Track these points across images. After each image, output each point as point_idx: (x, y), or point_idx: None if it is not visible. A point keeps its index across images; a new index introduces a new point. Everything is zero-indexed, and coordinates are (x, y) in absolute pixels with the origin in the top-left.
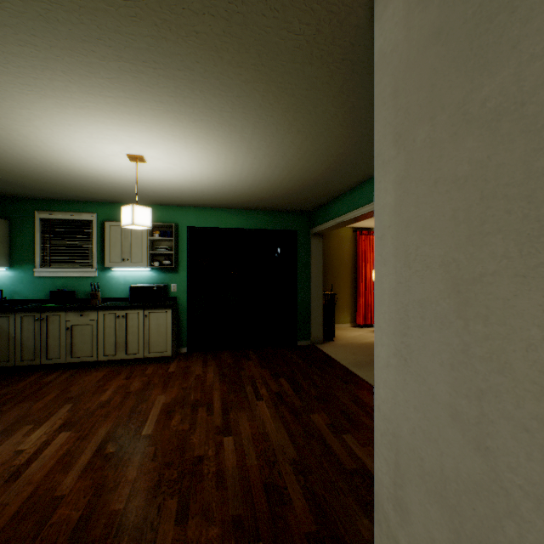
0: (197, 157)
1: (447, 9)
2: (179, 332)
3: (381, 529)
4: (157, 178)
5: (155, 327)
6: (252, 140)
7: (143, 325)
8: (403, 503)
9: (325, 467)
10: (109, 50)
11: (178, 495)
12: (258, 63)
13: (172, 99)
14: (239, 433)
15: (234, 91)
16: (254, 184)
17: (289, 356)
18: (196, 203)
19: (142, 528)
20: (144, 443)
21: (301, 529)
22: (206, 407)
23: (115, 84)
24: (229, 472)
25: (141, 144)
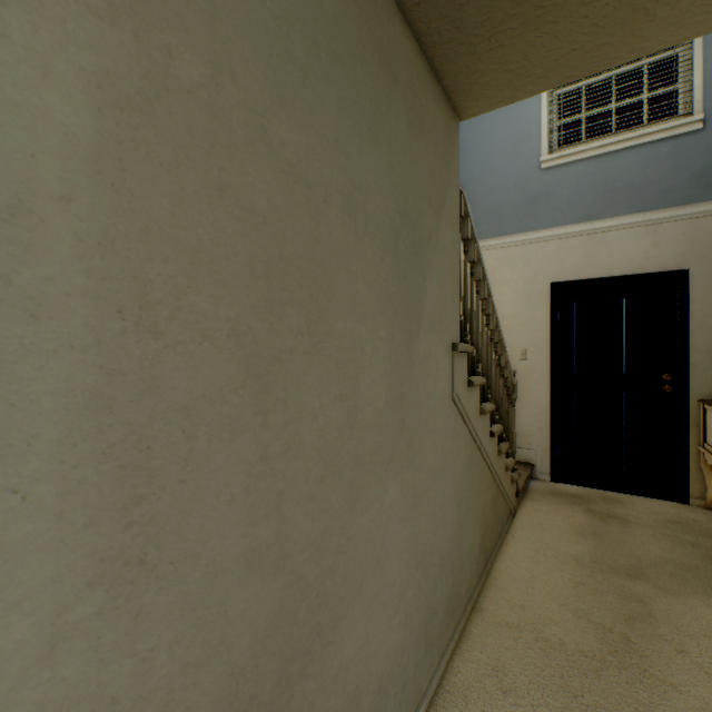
0: None
1: None
2: None
3: None
4: None
5: None
6: None
7: None
8: None
9: None
10: None
11: None
12: None
13: None
14: None
15: None
16: None
17: None
18: None
19: None
20: None
21: None
22: None
23: None
24: None
25: None
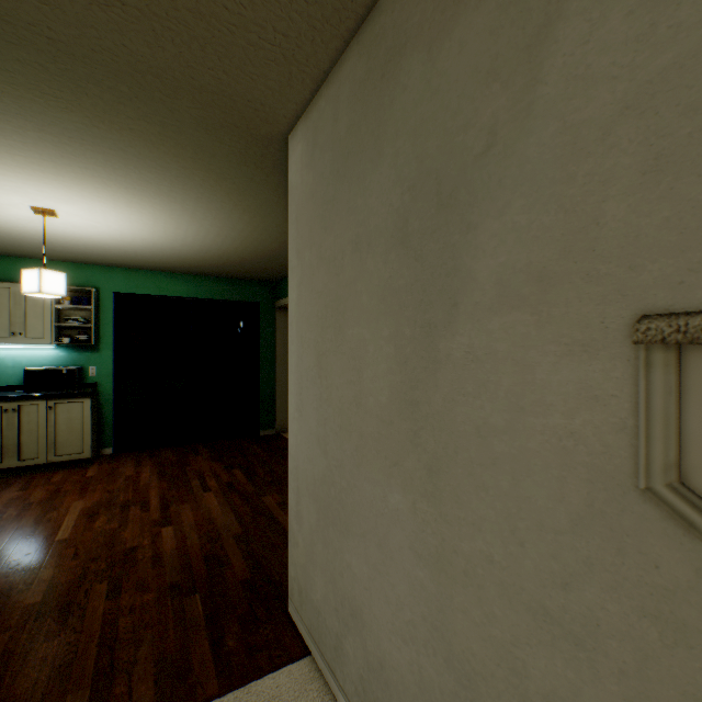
0: (129, 219)
1: (316, 183)
2: (101, 429)
3: (291, 543)
4: (72, 234)
5: (65, 422)
6: (195, 211)
7: (46, 421)
8: (300, 514)
9: (268, 535)
10: (29, 123)
11: (109, 580)
12: (196, 157)
13: (100, 168)
14: (181, 522)
15: (172, 172)
16: (203, 250)
17: (248, 447)
18: (126, 264)
19: (68, 609)
20: (60, 547)
21: (237, 579)
22: (141, 505)
23: (30, 147)
24: (168, 553)
25: (54, 199)
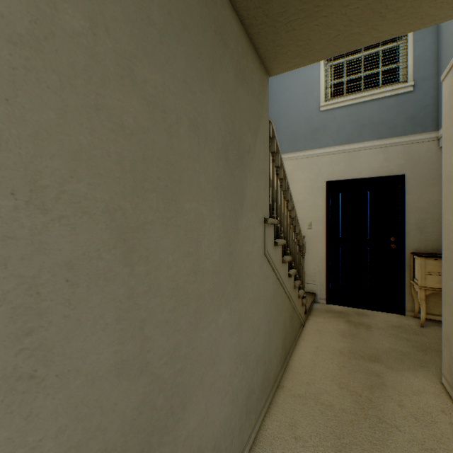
0: None
1: None
2: None
3: None
4: None
5: None
6: None
7: None
8: None
9: None
10: None
11: None
12: None
13: None
14: None
15: None
16: None
17: None
18: None
19: None
20: None
21: None
22: None
23: None
24: None
25: None
